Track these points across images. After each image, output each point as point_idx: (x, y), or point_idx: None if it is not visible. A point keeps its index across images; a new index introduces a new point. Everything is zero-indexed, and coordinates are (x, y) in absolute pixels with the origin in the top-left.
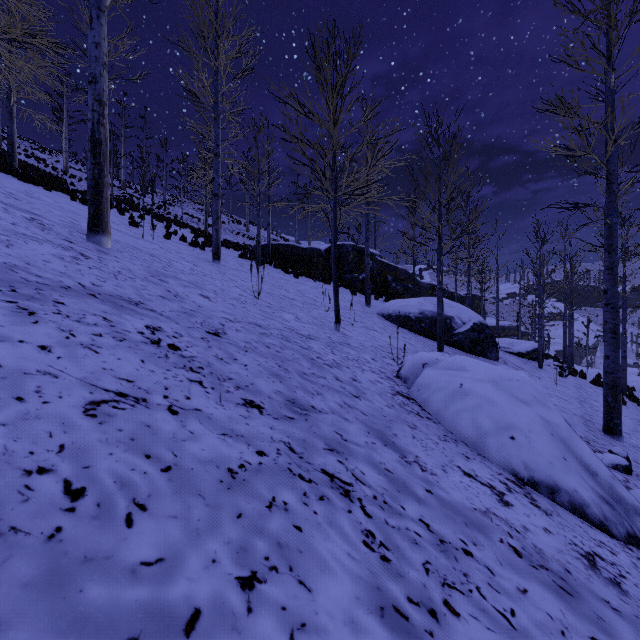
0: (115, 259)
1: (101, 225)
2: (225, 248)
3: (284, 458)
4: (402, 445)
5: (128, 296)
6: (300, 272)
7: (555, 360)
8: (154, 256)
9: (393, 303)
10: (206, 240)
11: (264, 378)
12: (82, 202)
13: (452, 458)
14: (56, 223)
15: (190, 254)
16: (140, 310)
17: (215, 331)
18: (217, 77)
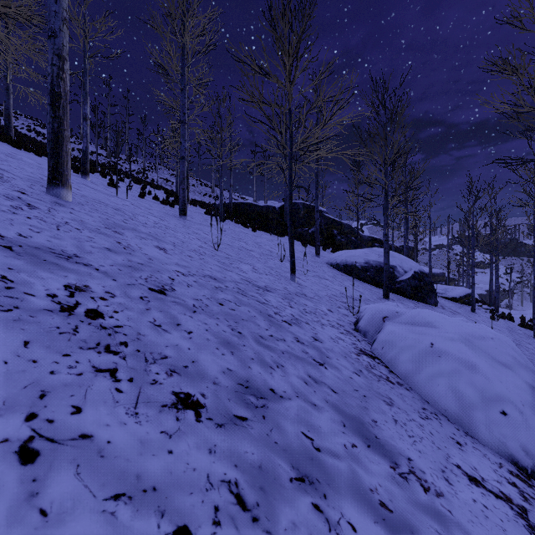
0: (70, 211)
1: (61, 178)
2: (193, 206)
3: (225, 534)
4: (387, 440)
5: (62, 248)
6: (257, 227)
7: (483, 304)
8: (119, 210)
9: (340, 254)
10: (176, 199)
11: (211, 350)
12: None
13: (446, 451)
14: (20, 177)
15: (159, 210)
16: (69, 265)
17: (161, 287)
18: (184, 53)
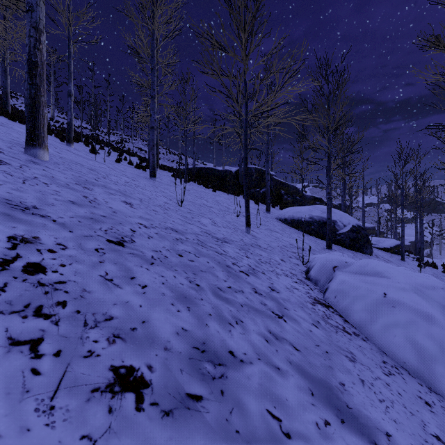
0: (43, 168)
1: (37, 139)
2: (162, 170)
3: None
4: (359, 409)
5: (21, 200)
6: (217, 187)
7: (410, 253)
8: (93, 170)
9: (288, 210)
10: (147, 164)
11: (166, 306)
12: (56, 136)
13: (420, 416)
14: (2, 139)
15: (132, 173)
16: (23, 216)
17: (120, 239)
18: (153, 37)
